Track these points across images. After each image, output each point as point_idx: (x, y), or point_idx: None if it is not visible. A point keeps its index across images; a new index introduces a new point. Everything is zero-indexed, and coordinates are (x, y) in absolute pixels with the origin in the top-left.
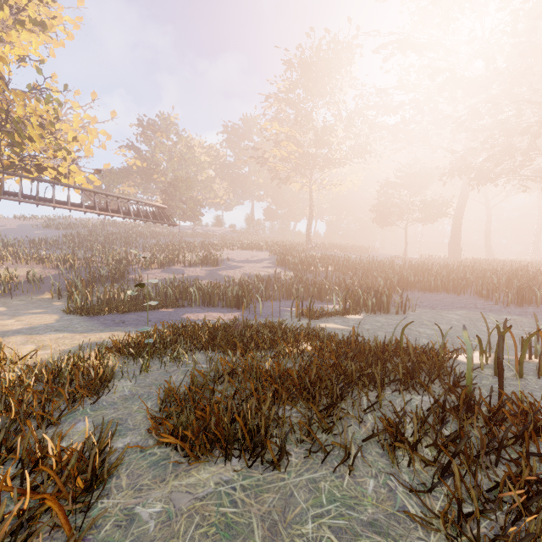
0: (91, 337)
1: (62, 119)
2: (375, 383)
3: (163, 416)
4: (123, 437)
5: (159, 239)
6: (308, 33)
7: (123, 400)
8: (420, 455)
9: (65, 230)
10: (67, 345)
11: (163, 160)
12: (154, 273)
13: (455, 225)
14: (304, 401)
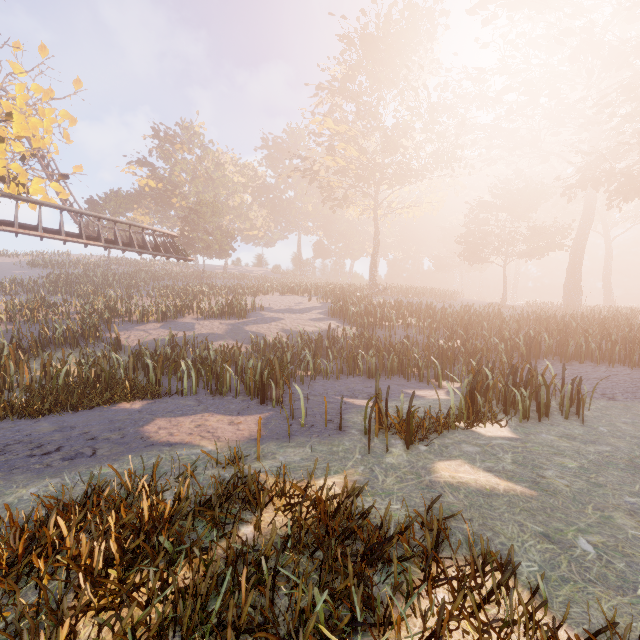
0: None
1: None
2: None
3: None
4: None
5: (178, 281)
6: None
7: None
8: None
9: (56, 270)
10: None
11: (185, 180)
12: (148, 329)
13: (573, 261)
14: None
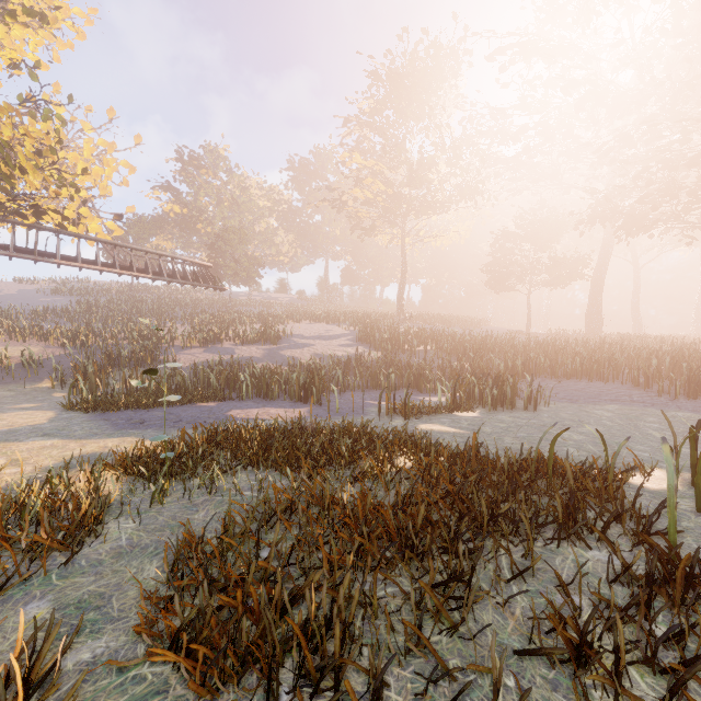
0: (91, 445)
1: (68, 146)
2: (517, 528)
3: (171, 590)
4: (95, 637)
5: (204, 308)
6: (400, 35)
7: (114, 556)
8: (631, 693)
9: (80, 297)
10: (53, 459)
11: (210, 205)
12: (194, 353)
13: (594, 290)
14: (406, 566)
